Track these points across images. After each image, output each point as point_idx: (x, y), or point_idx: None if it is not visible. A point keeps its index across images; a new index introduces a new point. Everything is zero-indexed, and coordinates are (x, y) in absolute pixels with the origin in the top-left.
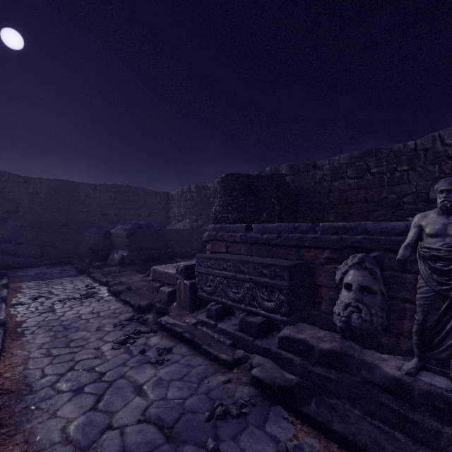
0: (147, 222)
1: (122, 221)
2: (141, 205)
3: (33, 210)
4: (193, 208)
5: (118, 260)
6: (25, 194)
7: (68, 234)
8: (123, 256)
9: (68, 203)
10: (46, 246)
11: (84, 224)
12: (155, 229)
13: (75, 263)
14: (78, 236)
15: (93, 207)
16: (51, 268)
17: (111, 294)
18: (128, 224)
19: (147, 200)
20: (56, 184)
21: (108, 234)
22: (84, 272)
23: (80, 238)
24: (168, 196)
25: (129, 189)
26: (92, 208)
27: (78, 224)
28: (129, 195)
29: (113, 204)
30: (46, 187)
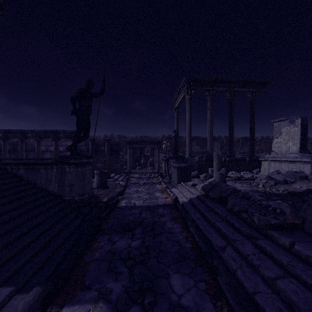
0: None
1: None
2: None
3: None
4: None
5: None
6: None
7: None
8: None
9: None
10: None
11: None
12: None
13: None
14: None
15: None
16: None
17: None
18: None
19: None
20: None
21: None
22: None
23: None
24: None
25: None
26: None
27: None
28: None
29: None
30: None
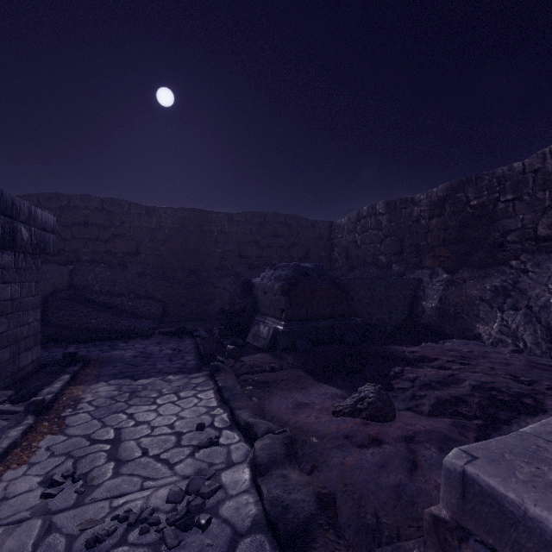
0: (317, 265)
1: (266, 266)
2: (293, 243)
3: (156, 251)
4: (380, 242)
5: (267, 340)
6: (147, 230)
7: (196, 284)
8: (277, 332)
9: (197, 241)
10: (170, 301)
11: (217, 271)
12: (330, 277)
13: (198, 334)
14: (208, 288)
15: (228, 246)
16: (163, 341)
17: (262, 517)
18: (283, 269)
19: (301, 234)
20: (182, 215)
21: (248, 287)
22: (206, 363)
23: (211, 291)
24: (331, 227)
25: (276, 218)
26: (227, 248)
27: (209, 271)
28: (276, 228)
29: (254, 241)
30: (172, 219)
